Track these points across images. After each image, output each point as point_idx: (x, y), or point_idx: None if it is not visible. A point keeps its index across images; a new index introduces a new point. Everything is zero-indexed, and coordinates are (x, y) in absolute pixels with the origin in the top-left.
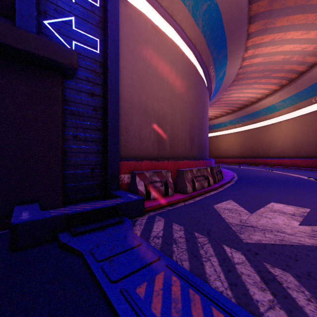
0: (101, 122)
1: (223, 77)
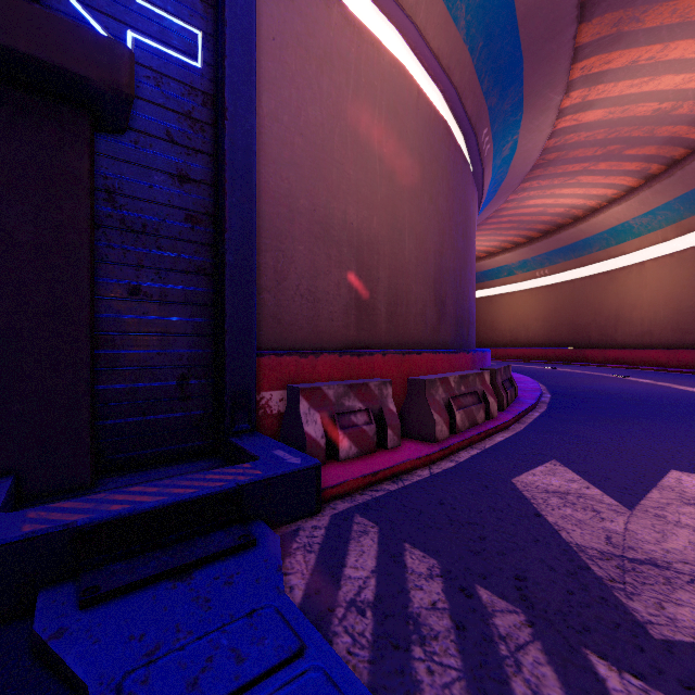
0: (208, 253)
1: (511, 157)
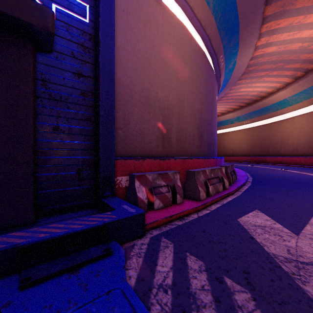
0: (91, 111)
1: (233, 69)
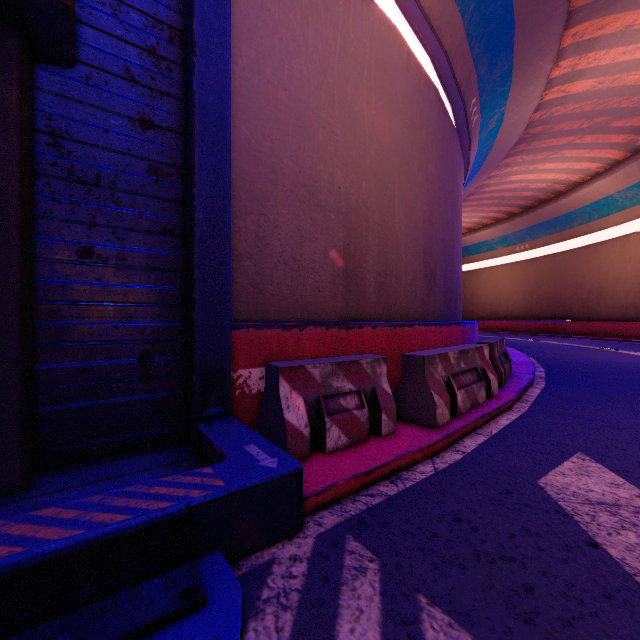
0: (176, 211)
1: (497, 131)
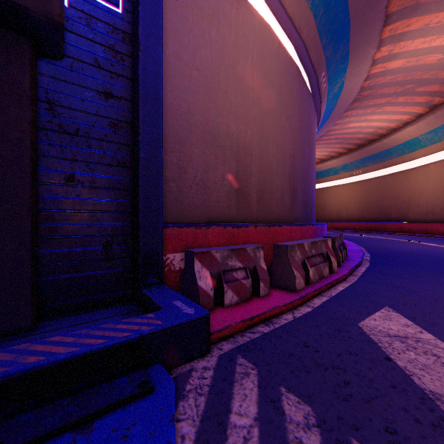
0: (127, 151)
1: (339, 93)
